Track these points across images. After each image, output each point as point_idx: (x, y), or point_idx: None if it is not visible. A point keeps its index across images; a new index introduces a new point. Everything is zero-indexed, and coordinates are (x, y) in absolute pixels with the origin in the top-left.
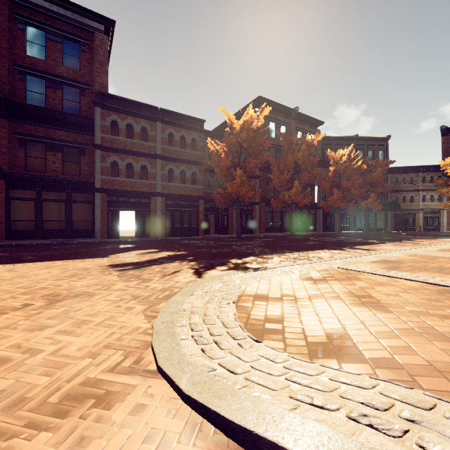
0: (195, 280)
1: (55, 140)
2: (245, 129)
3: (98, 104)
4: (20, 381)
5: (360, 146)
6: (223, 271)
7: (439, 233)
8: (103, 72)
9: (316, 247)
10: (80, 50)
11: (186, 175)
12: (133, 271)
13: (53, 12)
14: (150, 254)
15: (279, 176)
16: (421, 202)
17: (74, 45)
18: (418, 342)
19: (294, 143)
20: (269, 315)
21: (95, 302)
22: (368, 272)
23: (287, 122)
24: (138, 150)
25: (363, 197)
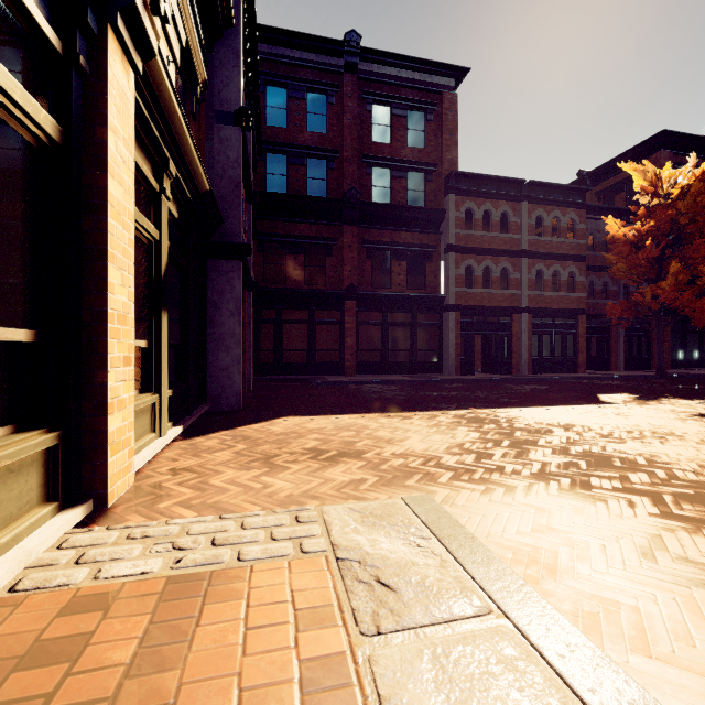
0: None
1: (401, 245)
2: (691, 192)
3: (452, 189)
4: None
5: None
6: None
7: None
8: (452, 144)
9: None
10: (425, 121)
11: (560, 278)
12: None
13: (400, 79)
14: (659, 401)
15: None
16: None
17: (418, 116)
18: None
19: None
20: None
21: None
22: None
23: None
24: (497, 246)
25: None
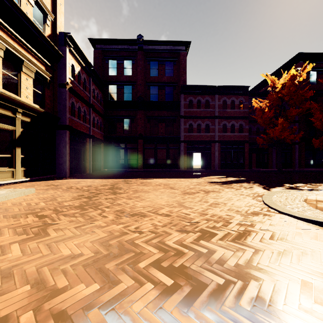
0: (267, 191)
1: (162, 116)
2: (287, 86)
3: (182, 92)
4: (231, 208)
5: None
6: (283, 189)
7: None
8: (184, 73)
9: None
10: (173, 65)
11: (235, 127)
12: (224, 185)
13: (161, 49)
14: (223, 178)
15: (322, 118)
16: None
17: (170, 63)
18: None
19: None
20: None
21: (225, 194)
22: None
23: None
24: (203, 115)
25: None
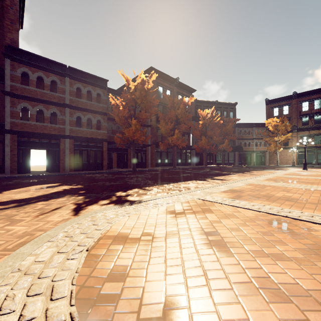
0: (69, 218)
1: None
2: (139, 89)
3: (7, 56)
4: None
5: (219, 108)
6: (104, 205)
7: (265, 166)
8: (13, 29)
9: (188, 178)
10: None
11: (92, 122)
12: (11, 209)
13: None
14: (47, 188)
15: (165, 125)
16: (254, 146)
17: None
18: (256, 303)
19: (176, 103)
20: (118, 265)
21: None
22: (219, 202)
23: (171, 88)
24: (48, 99)
25: (220, 142)
